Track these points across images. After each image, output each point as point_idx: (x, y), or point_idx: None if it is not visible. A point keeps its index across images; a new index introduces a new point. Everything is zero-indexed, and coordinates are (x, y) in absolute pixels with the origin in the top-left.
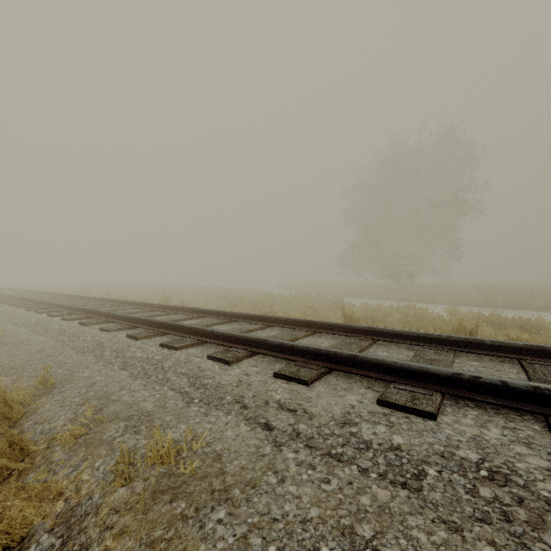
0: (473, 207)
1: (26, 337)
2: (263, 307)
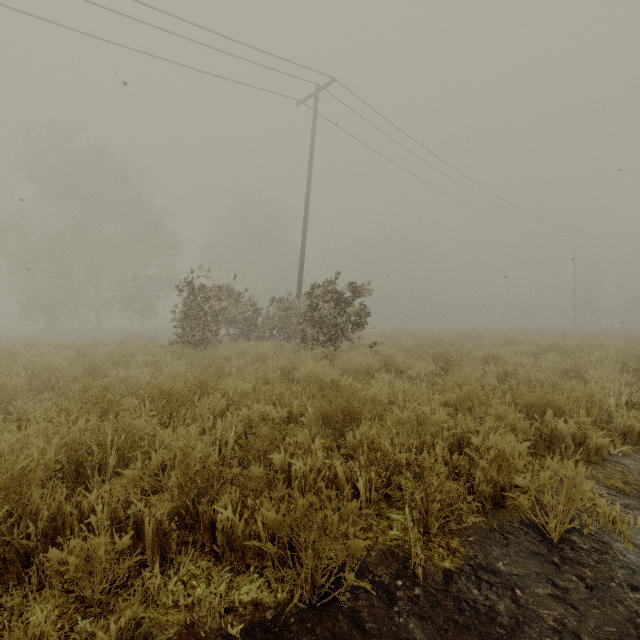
0: None
1: None
2: None
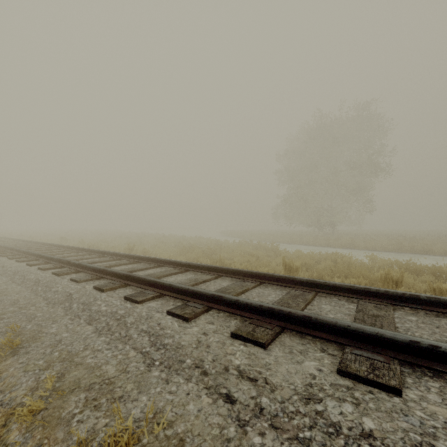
0: (383, 169)
1: (4, 286)
2: (212, 254)
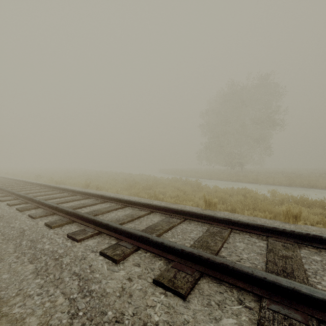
0: (278, 123)
1: None
2: (150, 189)
